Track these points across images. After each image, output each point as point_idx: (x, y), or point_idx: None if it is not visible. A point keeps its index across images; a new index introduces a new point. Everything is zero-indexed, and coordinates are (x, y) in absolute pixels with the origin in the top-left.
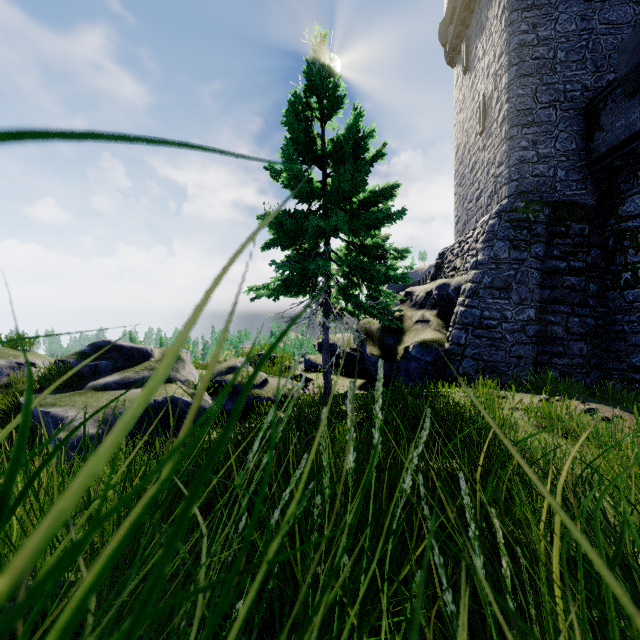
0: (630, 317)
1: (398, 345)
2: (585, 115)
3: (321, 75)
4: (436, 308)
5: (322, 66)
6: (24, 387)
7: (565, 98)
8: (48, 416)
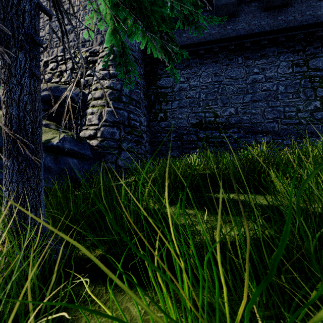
0: (166, 134)
1: None
2: None
3: None
4: None
5: None
6: None
7: None
8: None
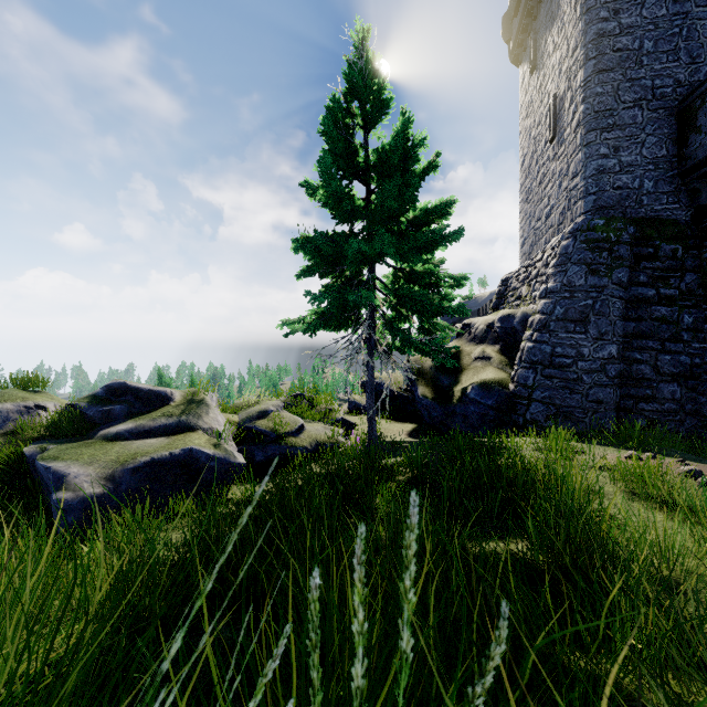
0: None
1: (454, 386)
2: (678, 115)
3: (364, 76)
4: (499, 343)
5: (365, 65)
6: (32, 434)
7: (653, 96)
8: (48, 472)
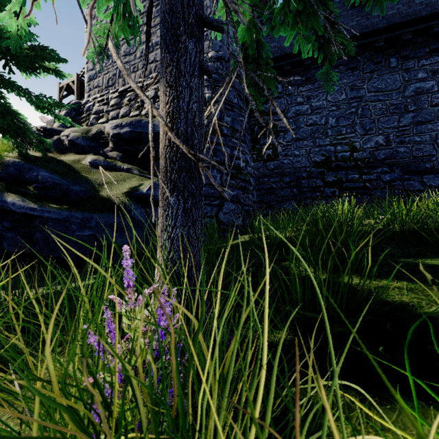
0: (275, 179)
1: (98, 190)
2: None
3: None
4: (118, 154)
5: None
6: None
7: None
8: None
